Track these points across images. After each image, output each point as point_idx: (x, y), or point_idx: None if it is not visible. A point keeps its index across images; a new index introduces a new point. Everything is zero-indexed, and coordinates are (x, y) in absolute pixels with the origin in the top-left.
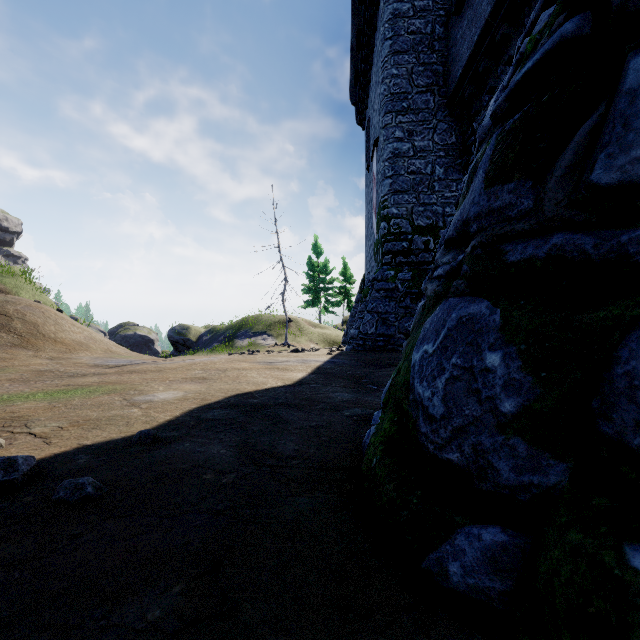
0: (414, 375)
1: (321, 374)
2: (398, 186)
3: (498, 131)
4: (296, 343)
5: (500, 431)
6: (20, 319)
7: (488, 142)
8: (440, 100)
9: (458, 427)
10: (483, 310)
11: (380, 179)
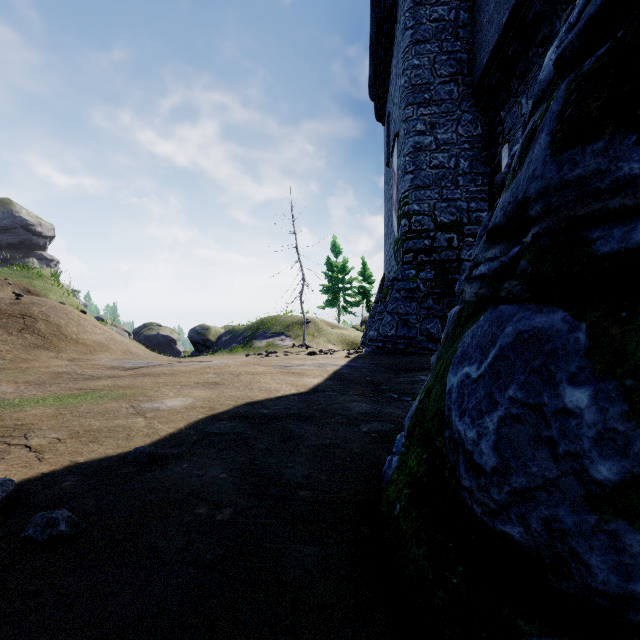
0: (451, 405)
1: (338, 380)
2: (419, 181)
3: (570, 77)
4: (314, 344)
5: (591, 507)
6: (44, 320)
7: (552, 96)
8: (464, 90)
9: (520, 489)
10: (557, 324)
11: (400, 175)
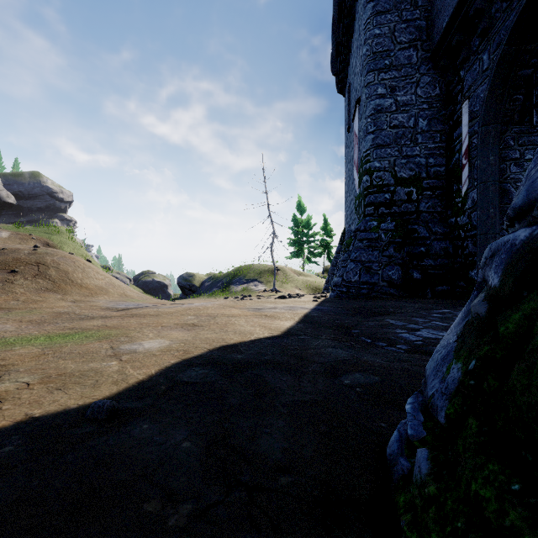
0: None
1: (309, 323)
2: (380, 140)
3: None
4: (283, 289)
5: None
6: (55, 268)
7: None
8: (423, 54)
9: None
10: None
11: (362, 136)
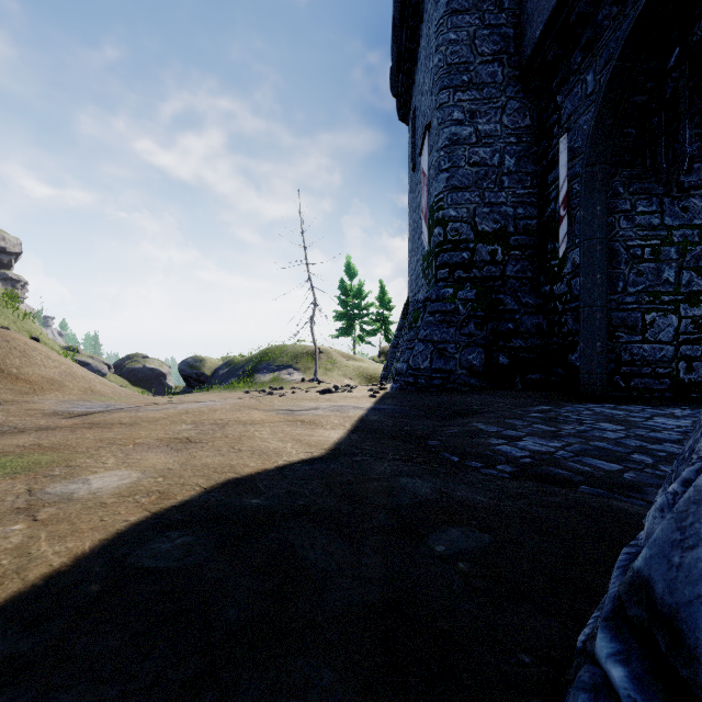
0: None
1: (366, 432)
2: (457, 181)
3: None
4: (327, 378)
5: None
6: None
7: None
8: (510, 72)
9: None
10: None
11: (433, 174)
